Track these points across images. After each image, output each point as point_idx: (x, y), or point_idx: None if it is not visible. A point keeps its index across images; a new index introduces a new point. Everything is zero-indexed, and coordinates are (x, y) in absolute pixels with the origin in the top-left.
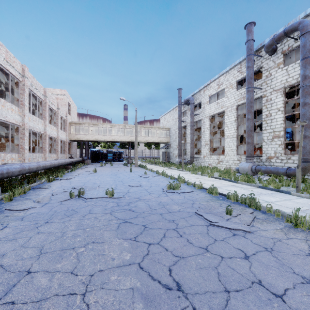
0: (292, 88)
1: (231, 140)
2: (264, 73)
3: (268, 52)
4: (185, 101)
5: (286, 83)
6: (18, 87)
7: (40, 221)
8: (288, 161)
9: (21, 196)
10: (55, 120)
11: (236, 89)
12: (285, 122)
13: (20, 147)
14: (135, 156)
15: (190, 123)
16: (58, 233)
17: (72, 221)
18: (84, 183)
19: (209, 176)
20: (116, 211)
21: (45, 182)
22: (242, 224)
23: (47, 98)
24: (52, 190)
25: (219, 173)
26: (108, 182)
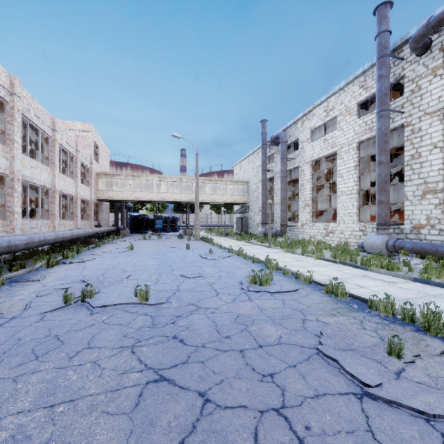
0: None
1: (348, 199)
2: (408, 86)
3: (416, 50)
4: (272, 140)
5: None
6: (3, 111)
7: None
8: None
9: None
10: (73, 169)
11: (356, 117)
12: None
13: (6, 210)
14: (196, 224)
15: (279, 173)
16: None
17: (38, 375)
18: (106, 271)
19: (317, 257)
20: (144, 343)
21: (42, 268)
22: (441, 390)
23: (57, 132)
24: (43, 284)
25: (333, 252)
26: (147, 268)
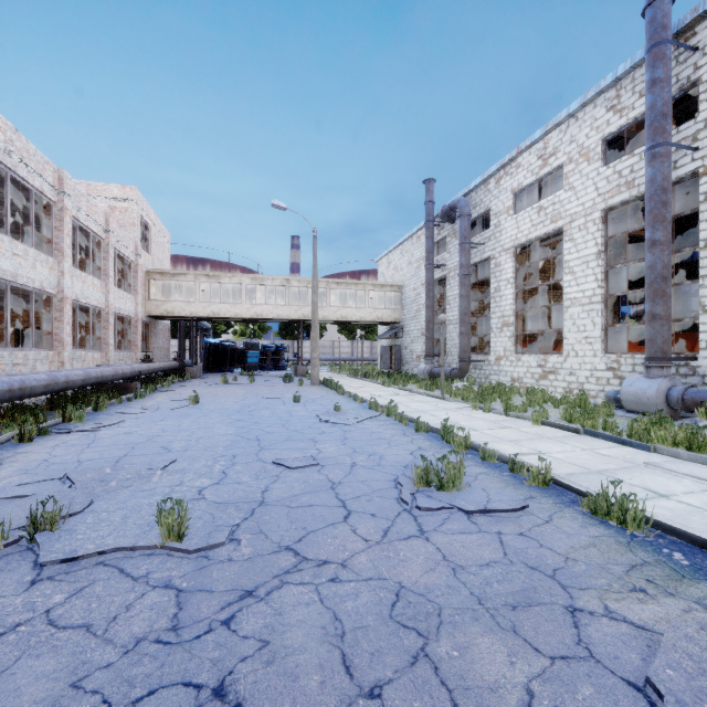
0: None
1: (584, 312)
2: (706, 99)
3: None
4: (444, 212)
5: None
6: None
7: None
8: None
9: None
10: (101, 263)
11: (601, 163)
12: None
13: None
14: (313, 357)
15: (457, 269)
16: None
17: None
18: (129, 450)
19: (538, 419)
20: None
21: (11, 442)
22: None
23: (68, 196)
24: None
25: (567, 411)
26: (213, 443)
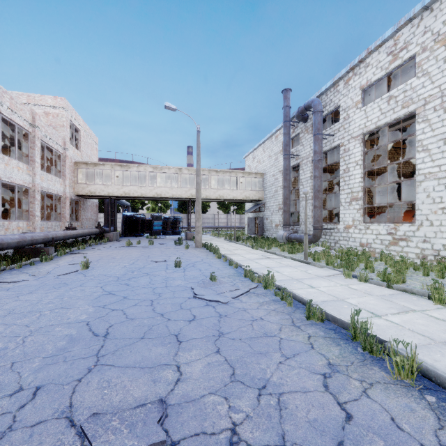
0: None
1: (441, 185)
2: None
3: None
4: (300, 112)
5: None
6: None
7: None
8: None
9: None
10: (28, 151)
11: None
12: None
13: None
14: (197, 226)
15: (309, 157)
16: None
17: None
18: None
19: (442, 299)
20: None
21: None
22: None
23: None
24: None
25: None
26: (37, 347)
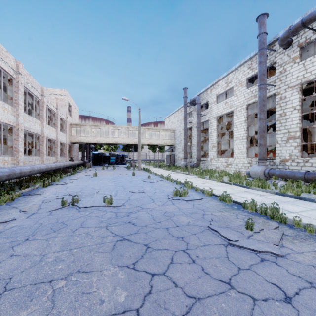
0: (310, 84)
1: (240, 142)
2: (278, 69)
3: (283, 45)
4: (191, 101)
5: (303, 79)
6: (11, 84)
7: (19, 238)
8: (306, 164)
9: (8, 204)
10: (55, 121)
11: (246, 87)
12: (301, 122)
13: (14, 150)
14: (139, 159)
15: (196, 124)
16: (37, 256)
17: (58, 238)
18: (81, 189)
19: (219, 180)
20: (113, 225)
21: (40, 187)
22: (268, 243)
23: (45, 97)
24: (44, 196)
25: (229, 177)
26: (108, 187)
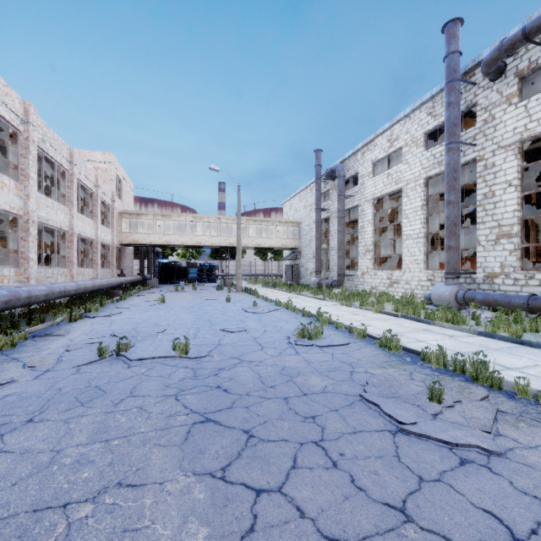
0: (536, 142)
1: (414, 243)
2: (480, 115)
3: (489, 74)
4: (328, 173)
5: (525, 133)
6: (16, 143)
7: (16, 418)
8: (530, 282)
9: (4, 353)
10: (92, 208)
11: (424, 148)
12: (522, 208)
13: (19, 257)
14: (238, 273)
15: (336, 212)
16: (45, 453)
17: (88, 418)
18: (137, 325)
19: (377, 310)
20: (188, 392)
21: (64, 322)
22: (472, 427)
23: (75, 165)
24: (70, 339)
25: (395, 305)
26: (184, 322)
